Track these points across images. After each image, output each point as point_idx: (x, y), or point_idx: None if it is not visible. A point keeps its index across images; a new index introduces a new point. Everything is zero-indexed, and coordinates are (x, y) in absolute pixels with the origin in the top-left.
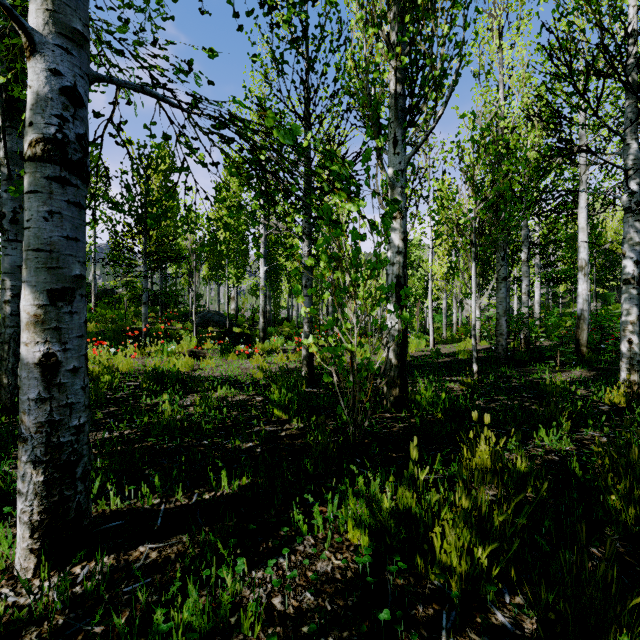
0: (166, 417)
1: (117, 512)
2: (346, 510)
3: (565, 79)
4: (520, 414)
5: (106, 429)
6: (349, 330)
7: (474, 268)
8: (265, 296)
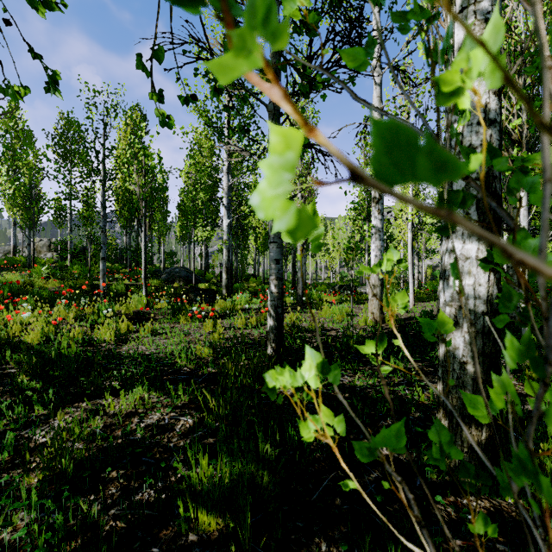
0: None
1: None
2: None
3: None
4: None
5: None
6: (312, 285)
7: (525, 198)
8: (228, 250)
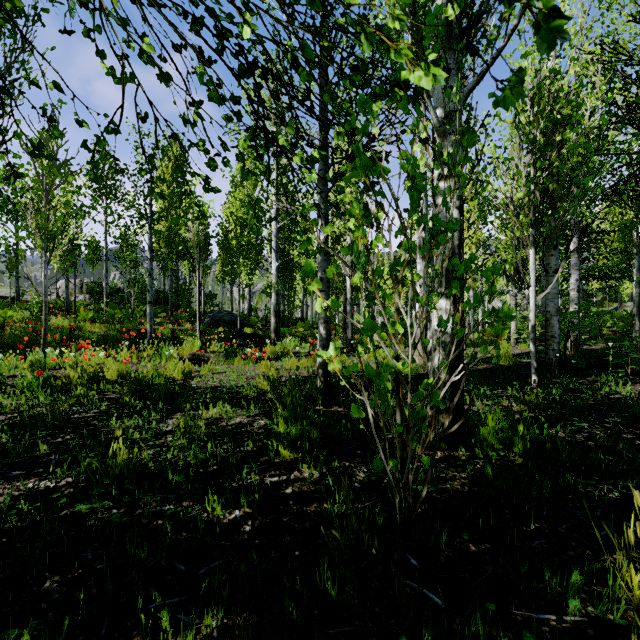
0: (118, 462)
1: None
2: None
3: None
4: None
5: (39, 475)
6: None
7: (533, 255)
8: (277, 294)
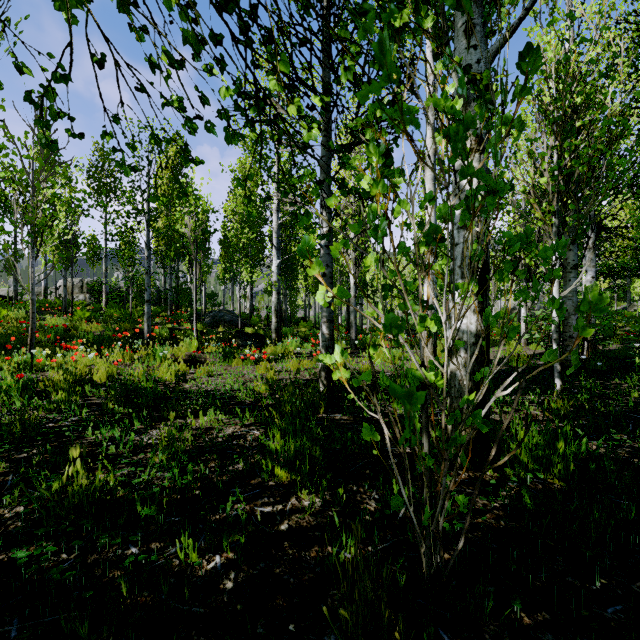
0: (77, 489)
1: None
2: None
3: None
4: None
5: None
6: (369, 330)
7: None
8: (278, 292)
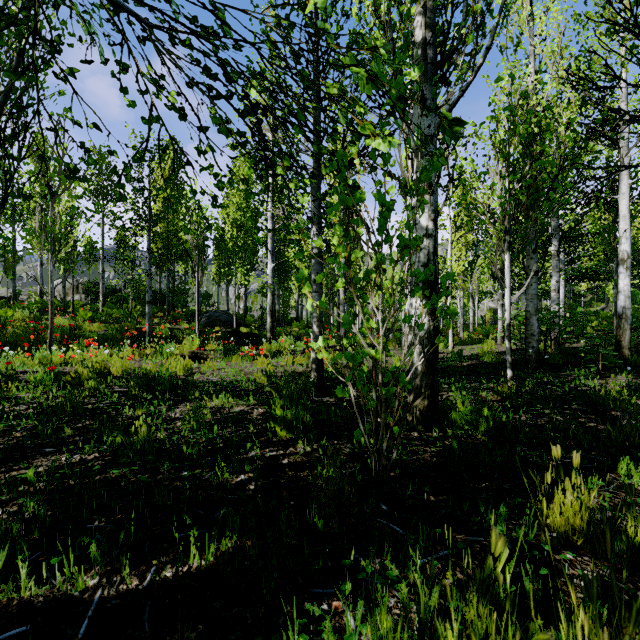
0: (140, 438)
1: (27, 605)
2: (378, 632)
3: (627, 28)
4: (586, 437)
5: (69, 451)
6: None
7: (508, 259)
8: (273, 294)
